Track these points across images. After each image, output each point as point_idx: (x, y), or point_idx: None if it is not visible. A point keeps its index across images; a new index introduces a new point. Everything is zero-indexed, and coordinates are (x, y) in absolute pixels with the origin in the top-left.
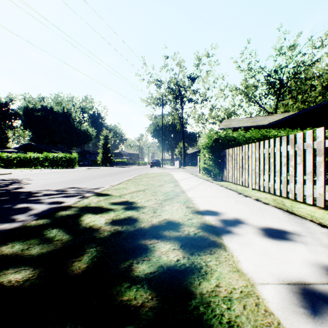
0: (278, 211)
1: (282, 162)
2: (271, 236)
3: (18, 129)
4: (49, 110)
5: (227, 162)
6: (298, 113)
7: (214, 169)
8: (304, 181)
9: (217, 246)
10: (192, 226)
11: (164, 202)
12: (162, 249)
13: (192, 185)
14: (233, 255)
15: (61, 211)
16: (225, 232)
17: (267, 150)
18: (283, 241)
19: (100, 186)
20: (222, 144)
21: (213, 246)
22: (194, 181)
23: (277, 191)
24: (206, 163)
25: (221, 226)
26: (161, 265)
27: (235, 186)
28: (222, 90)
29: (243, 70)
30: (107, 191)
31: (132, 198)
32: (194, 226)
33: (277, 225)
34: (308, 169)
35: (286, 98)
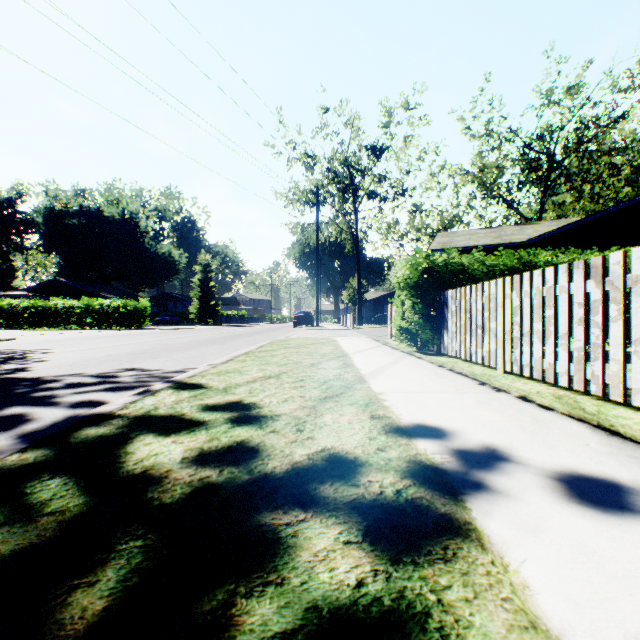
0: (579, 428)
1: (574, 316)
2: (587, 499)
3: (33, 253)
4: (96, 214)
5: (451, 316)
6: (587, 218)
7: (424, 332)
8: (607, 355)
9: (458, 532)
10: (388, 469)
11: (321, 404)
12: (316, 543)
13: (379, 365)
14: (508, 566)
15: (88, 427)
16: (472, 488)
17: (540, 292)
18: (622, 516)
19: (188, 366)
20: (439, 279)
21: (450, 532)
22: (382, 356)
23: (561, 378)
24: (406, 319)
25: (457, 470)
26: (314, 604)
27: (468, 367)
28: (434, 175)
29: (477, 136)
30: (201, 378)
31: (251, 395)
32: (393, 470)
33: (591, 465)
34: (638, 331)
35: (560, 190)
